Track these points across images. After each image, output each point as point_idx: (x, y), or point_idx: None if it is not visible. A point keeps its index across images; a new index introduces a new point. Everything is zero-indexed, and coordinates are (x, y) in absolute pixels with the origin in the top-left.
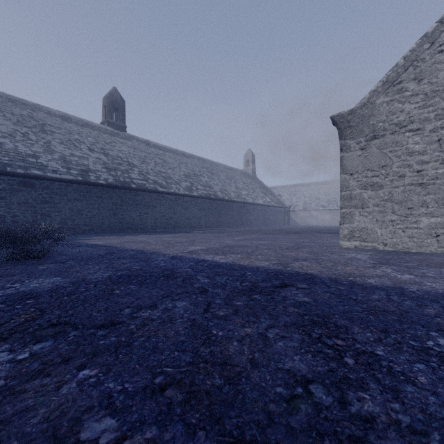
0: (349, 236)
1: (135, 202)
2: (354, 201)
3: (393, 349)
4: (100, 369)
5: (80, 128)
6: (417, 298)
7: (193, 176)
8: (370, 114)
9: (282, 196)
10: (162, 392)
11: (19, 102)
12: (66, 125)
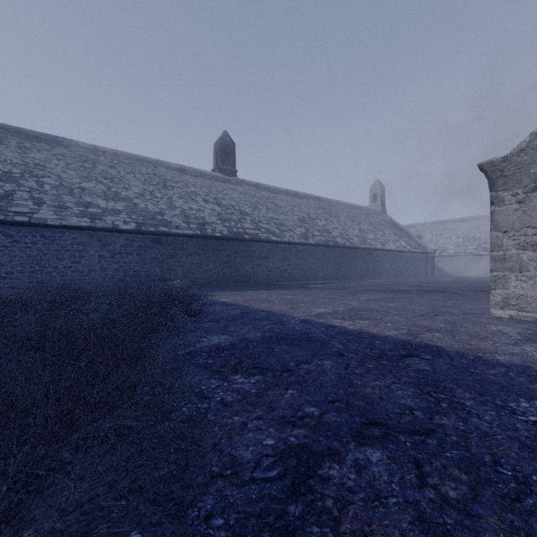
0: (503, 304)
1: (248, 254)
2: (509, 263)
3: (479, 404)
4: (297, 391)
5: (195, 179)
6: (535, 376)
7: (308, 220)
8: (531, 161)
9: (422, 237)
10: (333, 403)
11: (145, 160)
12: (182, 178)
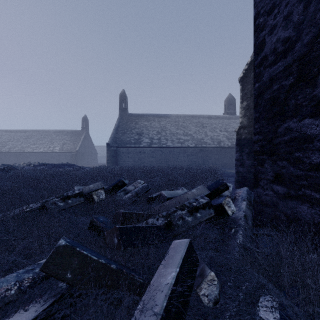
0: None
1: None
2: None
3: None
4: None
5: (215, 120)
6: None
7: None
8: None
9: None
10: None
11: (194, 116)
12: (210, 121)
